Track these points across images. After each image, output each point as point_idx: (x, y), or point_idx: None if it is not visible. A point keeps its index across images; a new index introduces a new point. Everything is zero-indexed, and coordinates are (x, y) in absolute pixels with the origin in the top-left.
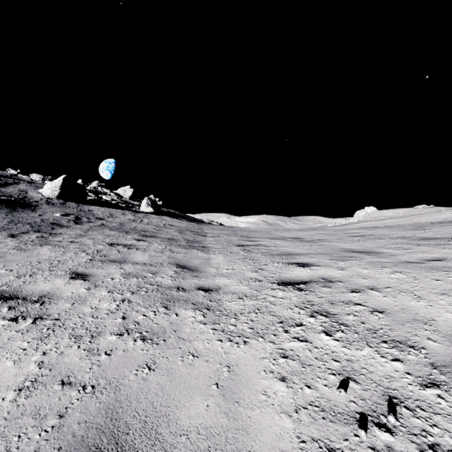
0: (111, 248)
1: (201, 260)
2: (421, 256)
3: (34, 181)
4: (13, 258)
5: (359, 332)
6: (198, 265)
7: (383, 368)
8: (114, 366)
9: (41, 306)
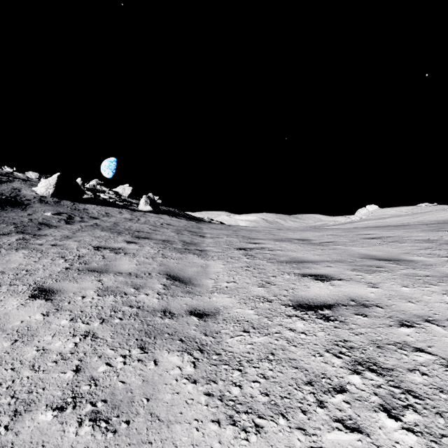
0: (96, 252)
1: (197, 268)
2: None
3: (30, 179)
4: None
5: (443, 414)
6: (192, 276)
7: None
8: None
9: None
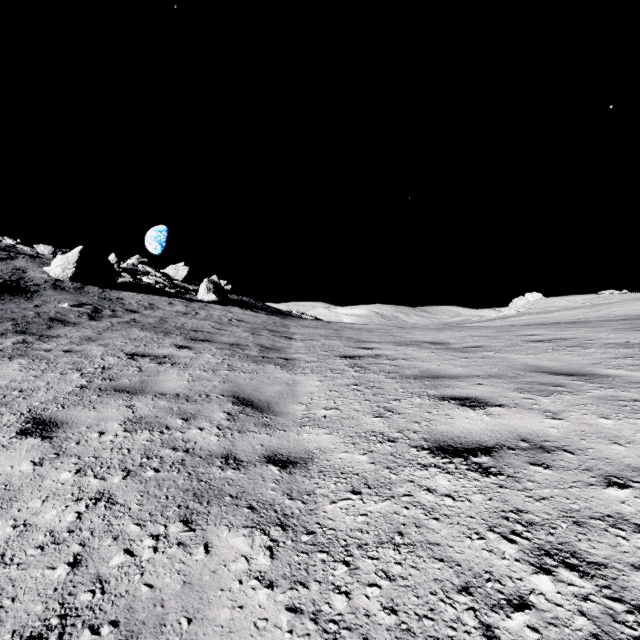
0: (130, 362)
1: (280, 386)
2: None
3: (41, 255)
4: None
5: None
6: (273, 399)
7: None
8: None
9: None
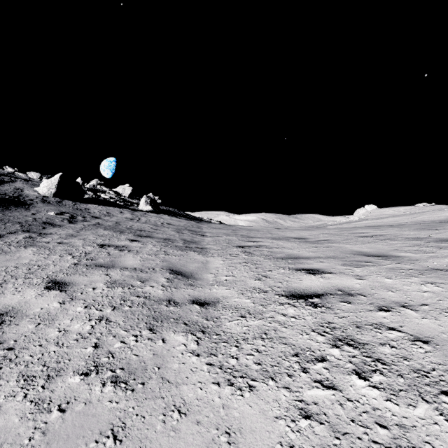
0: (102, 250)
1: (198, 264)
2: None
3: (32, 179)
4: None
5: (404, 375)
6: (194, 271)
7: None
8: (65, 433)
9: None
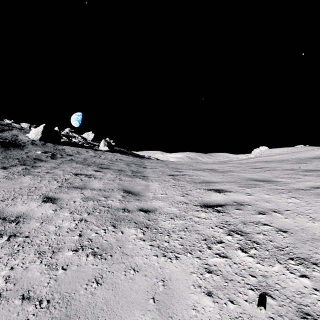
0: (76, 177)
1: (142, 186)
2: (309, 184)
3: (24, 128)
4: (1, 185)
5: (269, 250)
6: (139, 191)
7: (294, 284)
8: (68, 280)
9: (16, 225)
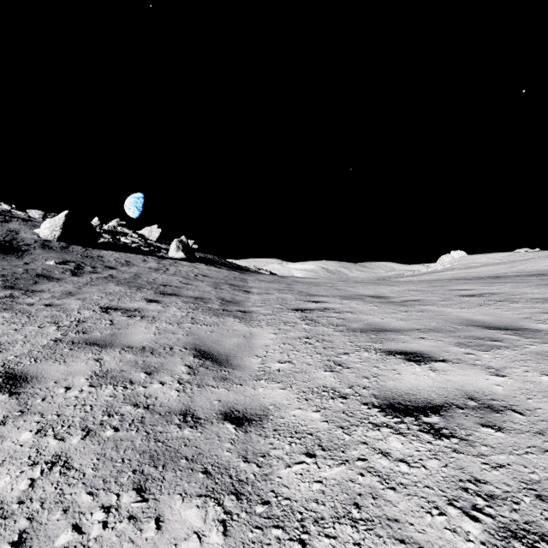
0: (103, 316)
1: (238, 338)
2: None
3: (33, 218)
4: None
5: None
6: (231, 351)
7: None
8: None
9: None
